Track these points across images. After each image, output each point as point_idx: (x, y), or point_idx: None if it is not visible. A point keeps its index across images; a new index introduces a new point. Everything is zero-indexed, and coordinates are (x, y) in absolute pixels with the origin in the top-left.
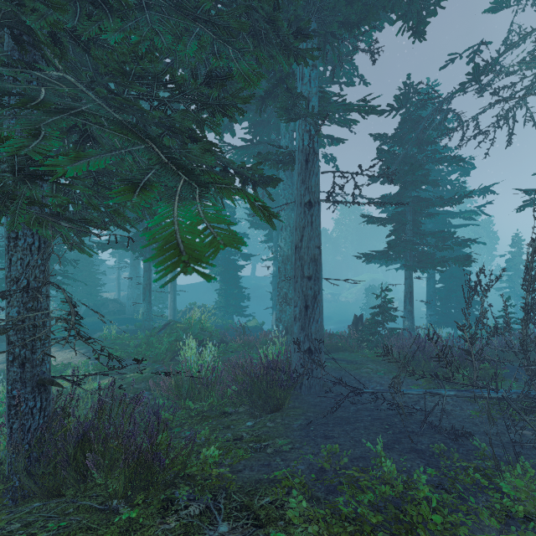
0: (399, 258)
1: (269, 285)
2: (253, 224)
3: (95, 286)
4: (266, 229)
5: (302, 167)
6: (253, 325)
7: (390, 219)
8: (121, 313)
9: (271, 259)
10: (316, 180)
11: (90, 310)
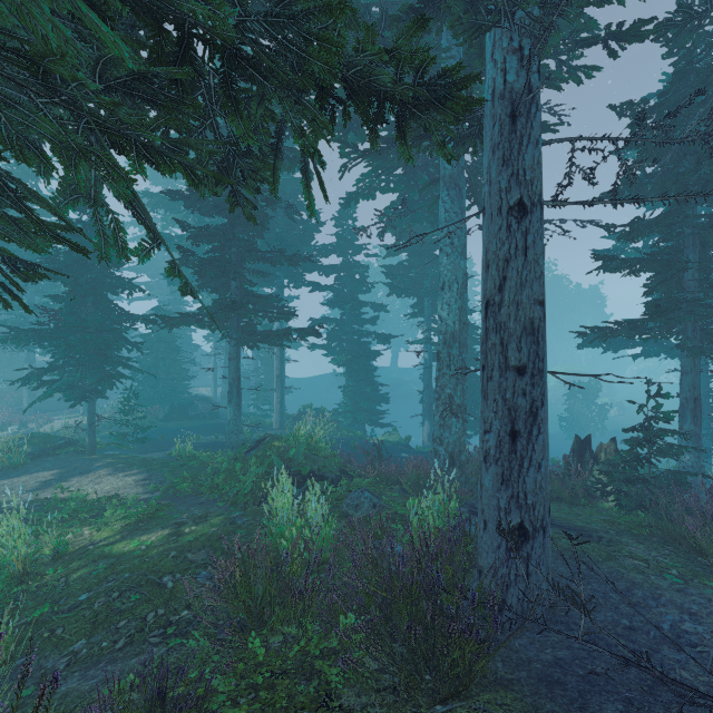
0: (672, 334)
1: (416, 379)
2: (394, 290)
3: (182, 380)
4: (414, 295)
5: (503, 131)
6: (394, 440)
7: (654, 259)
8: (214, 417)
9: (422, 341)
10: (536, 155)
11: (174, 411)
